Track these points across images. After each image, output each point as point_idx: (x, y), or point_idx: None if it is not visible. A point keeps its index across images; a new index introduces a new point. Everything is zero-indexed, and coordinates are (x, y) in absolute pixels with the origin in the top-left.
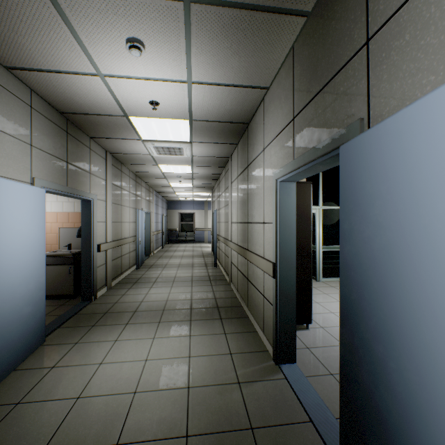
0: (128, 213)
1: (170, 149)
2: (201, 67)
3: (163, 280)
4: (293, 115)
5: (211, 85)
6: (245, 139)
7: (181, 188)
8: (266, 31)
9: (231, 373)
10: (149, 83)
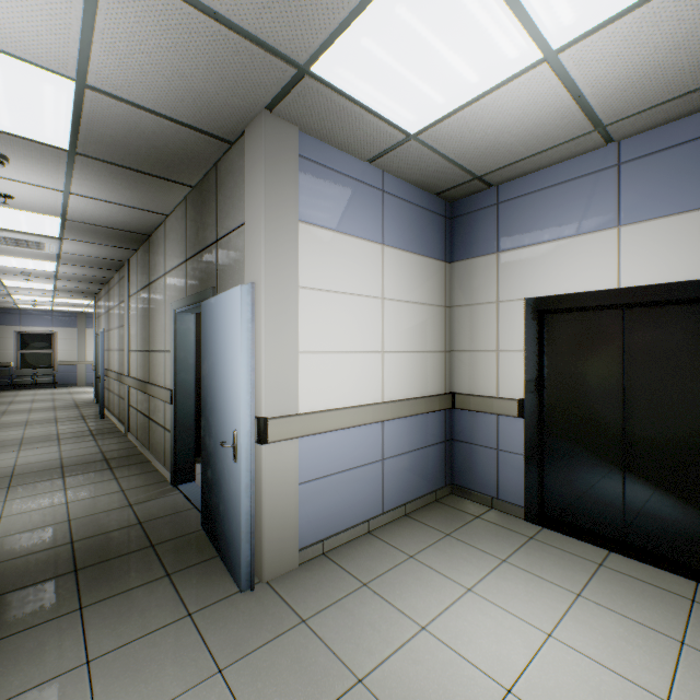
0: None
1: (19, 241)
2: (86, 187)
3: None
4: (186, 258)
5: (98, 200)
6: (147, 250)
7: (27, 289)
8: (158, 185)
9: (123, 502)
10: (4, 180)
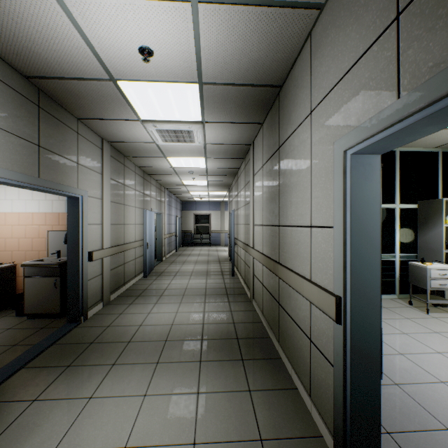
0: (133, 214)
1: (177, 134)
2: None
3: (172, 293)
4: (395, 10)
5: (229, 4)
6: (275, 112)
7: (195, 186)
8: None
9: None
10: (130, 5)
